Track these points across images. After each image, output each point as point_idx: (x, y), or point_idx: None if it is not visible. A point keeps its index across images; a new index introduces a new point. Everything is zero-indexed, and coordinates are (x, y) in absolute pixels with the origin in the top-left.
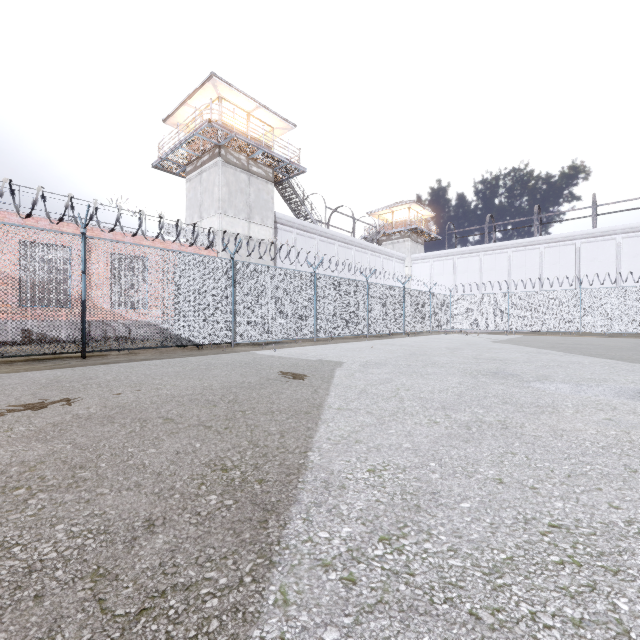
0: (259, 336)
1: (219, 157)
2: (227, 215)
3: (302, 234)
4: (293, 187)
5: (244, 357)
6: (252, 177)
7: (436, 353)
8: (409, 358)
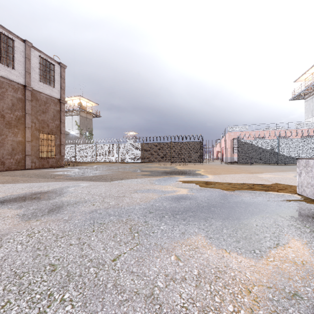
0: None
1: None
2: None
3: None
4: None
5: None
6: None
7: None
8: None
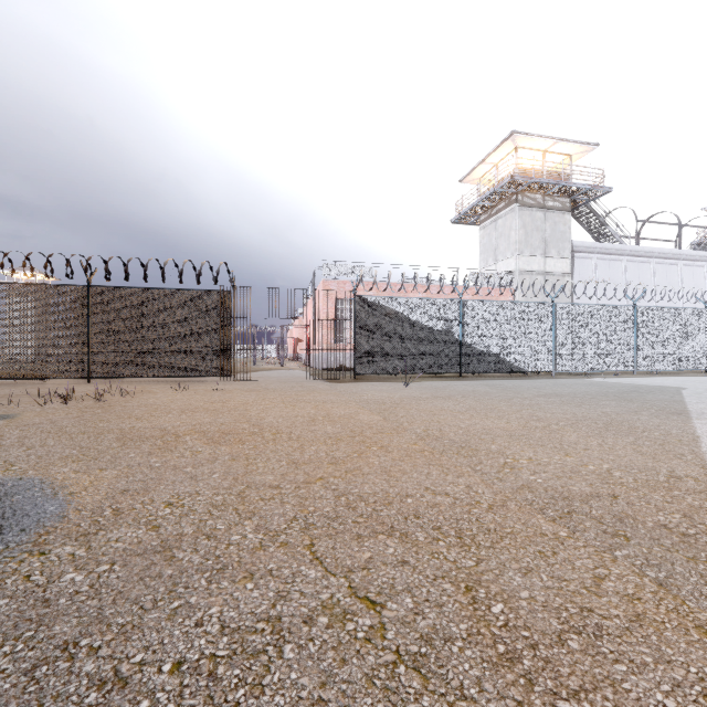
0: (576, 367)
1: (516, 203)
2: (523, 255)
3: (604, 258)
4: (593, 209)
5: (579, 381)
6: (547, 212)
7: None
8: None
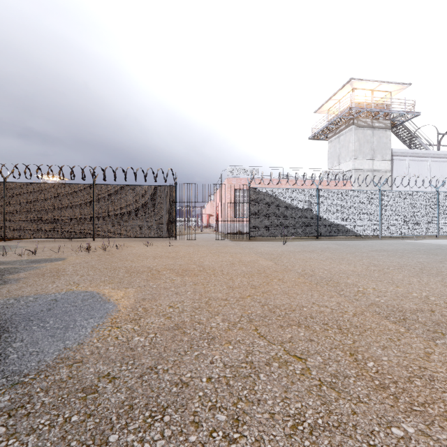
0: (395, 232)
1: (353, 125)
2: (358, 159)
3: (414, 159)
4: (406, 127)
5: (398, 242)
6: (374, 130)
7: None
8: None
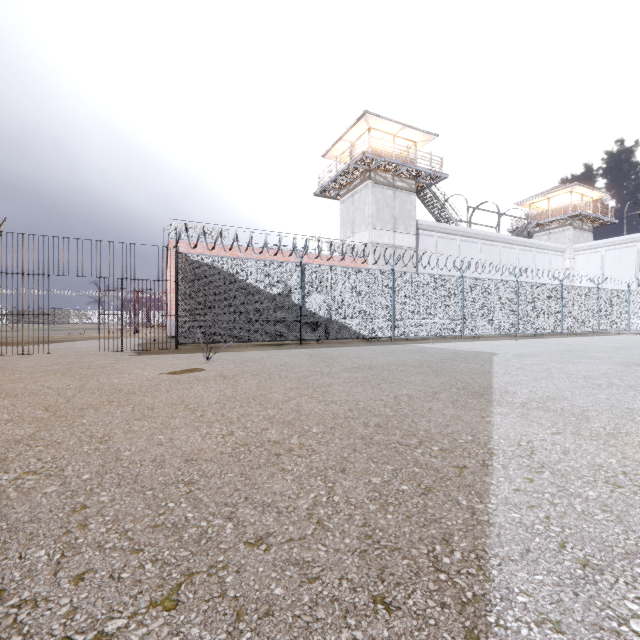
0: (413, 333)
1: (369, 180)
2: (376, 229)
3: (443, 237)
4: (434, 193)
5: (410, 347)
6: (397, 191)
7: (596, 350)
8: (563, 353)
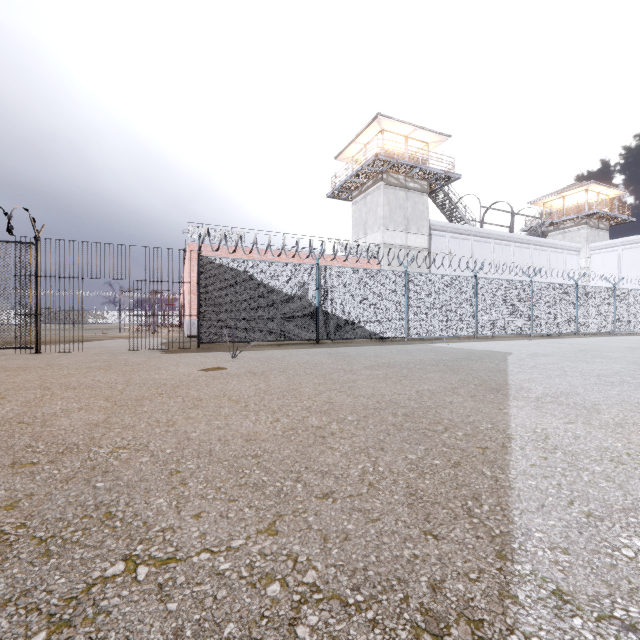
0: (426, 333)
1: (381, 181)
2: (388, 229)
3: (455, 237)
4: (446, 193)
5: (424, 347)
6: (409, 192)
7: (610, 350)
8: (578, 353)
